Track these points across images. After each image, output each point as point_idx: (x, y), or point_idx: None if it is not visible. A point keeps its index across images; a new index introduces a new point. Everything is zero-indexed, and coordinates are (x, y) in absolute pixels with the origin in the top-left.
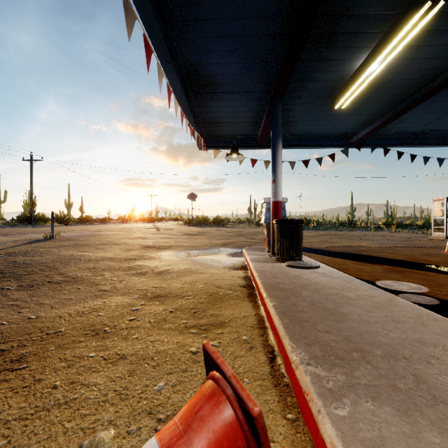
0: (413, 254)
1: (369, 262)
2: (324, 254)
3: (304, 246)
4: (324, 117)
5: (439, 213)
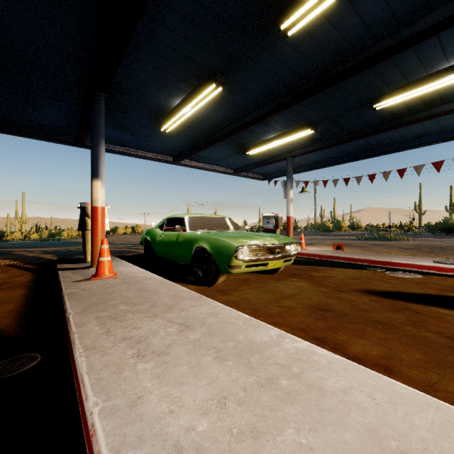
0: None
1: None
2: None
3: None
4: None
5: None
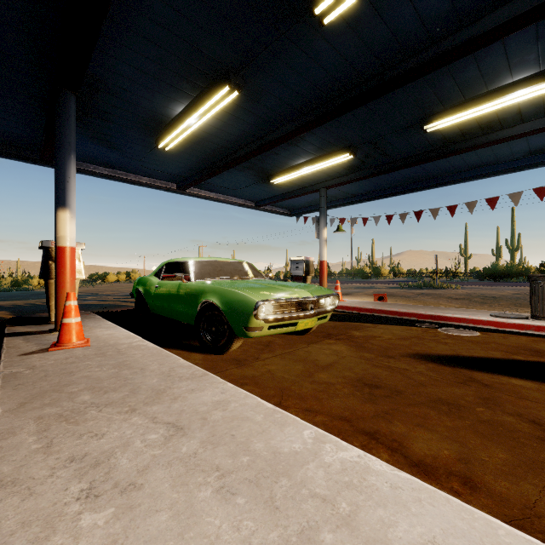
0: None
1: None
2: None
3: None
4: None
5: None
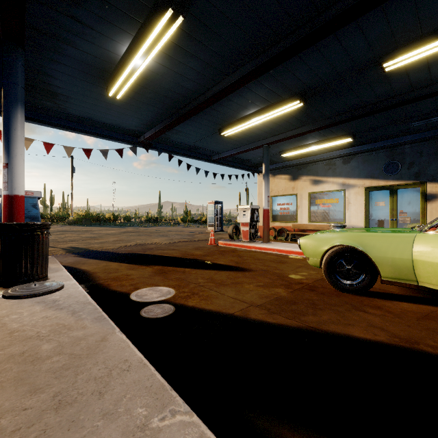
0: (187, 249)
1: (145, 264)
2: (105, 258)
3: (90, 249)
4: (103, 104)
5: (211, 212)
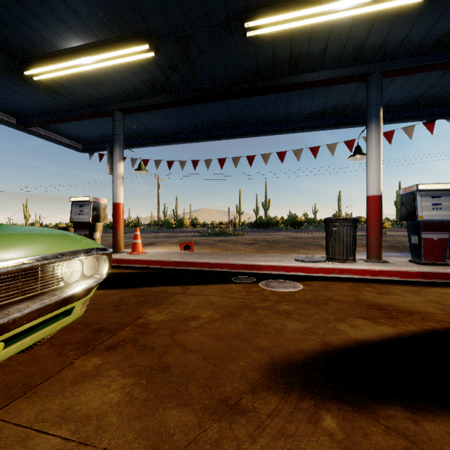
0: None
1: None
2: None
3: None
4: None
5: None
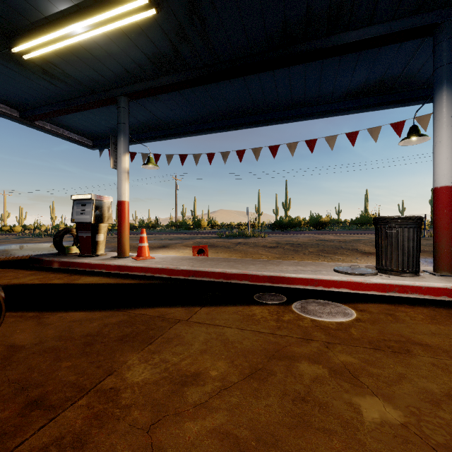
0: None
1: None
2: None
3: None
4: None
5: None
